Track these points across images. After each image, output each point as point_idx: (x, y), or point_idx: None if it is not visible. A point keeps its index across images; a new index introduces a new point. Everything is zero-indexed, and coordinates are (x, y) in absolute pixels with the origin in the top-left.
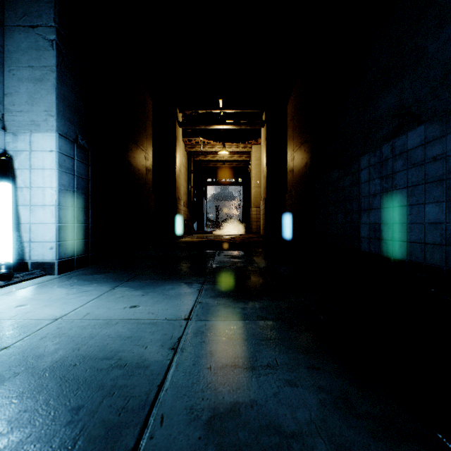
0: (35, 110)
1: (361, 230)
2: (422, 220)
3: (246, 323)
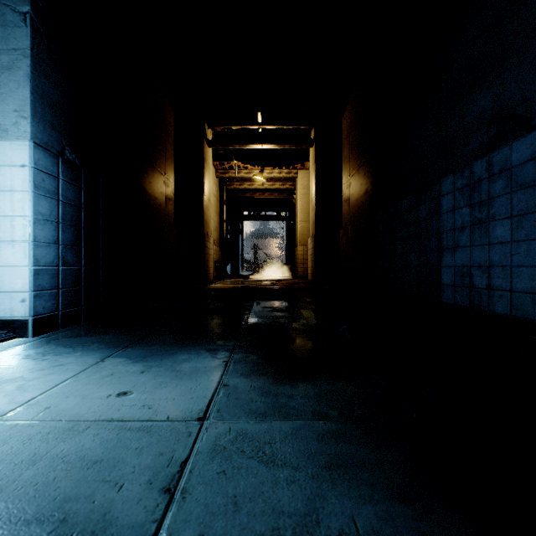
0: (1, 110)
1: (442, 274)
2: (534, 261)
3: (296, 427)
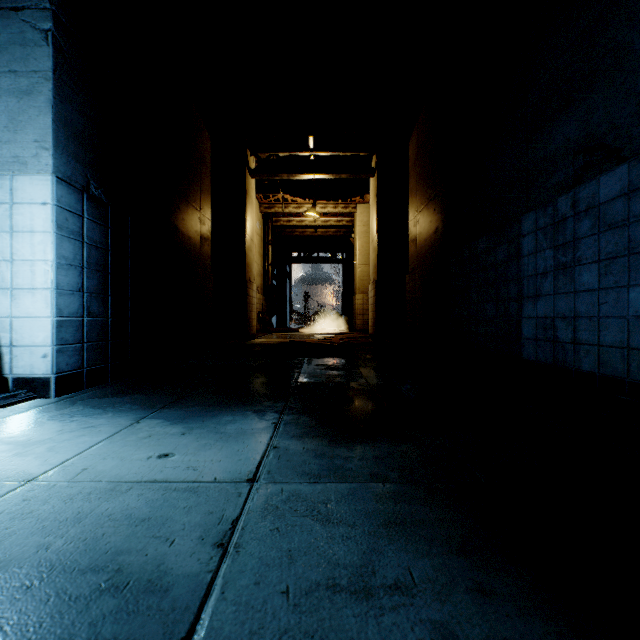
0: (20, 140)
1: (522, 327)
2: (624, 312)
3: (353, 488)
